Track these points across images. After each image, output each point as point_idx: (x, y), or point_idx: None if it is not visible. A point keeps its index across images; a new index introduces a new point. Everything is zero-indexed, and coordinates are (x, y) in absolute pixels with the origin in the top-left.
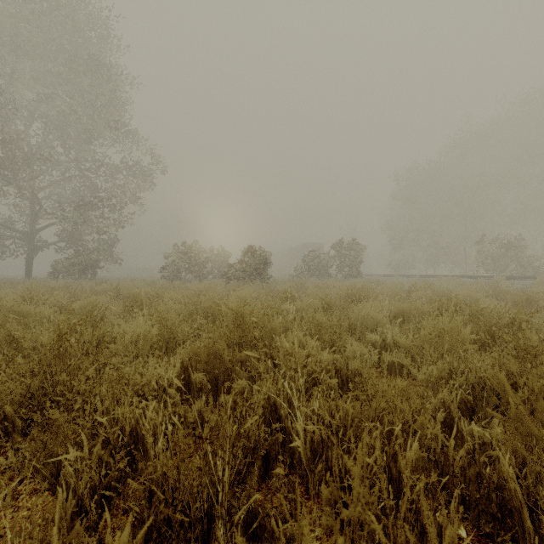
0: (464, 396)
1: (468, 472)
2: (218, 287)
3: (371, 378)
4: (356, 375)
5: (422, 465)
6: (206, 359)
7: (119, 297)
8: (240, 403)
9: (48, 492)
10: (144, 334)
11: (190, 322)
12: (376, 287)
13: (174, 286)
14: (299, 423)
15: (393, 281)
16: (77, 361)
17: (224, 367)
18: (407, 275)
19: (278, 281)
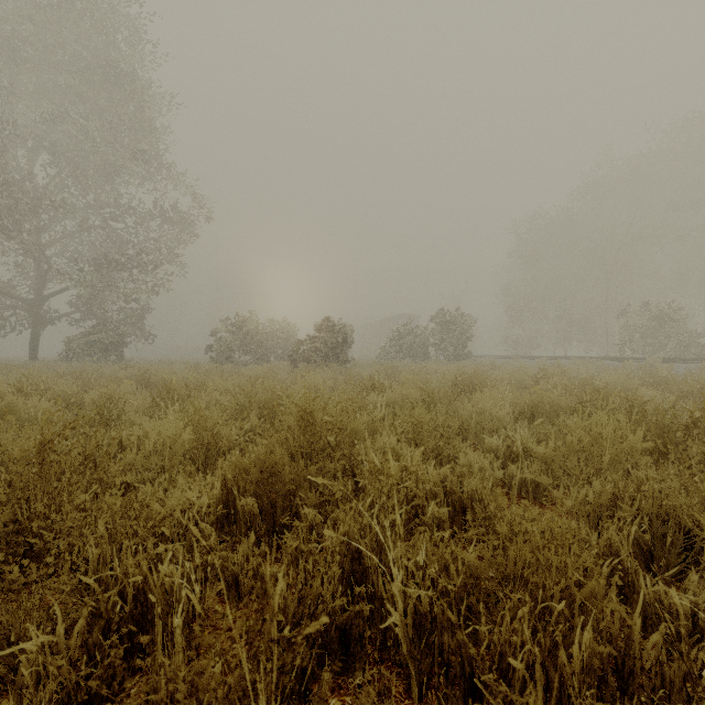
0: (638, 535)
1: (668, 669)
2: (281, 373)
3: (499, 508)
4: (474, 499)
5: (599, 666)
6: (259, 477)
7: (149, 386)
8: (302, 564)
9: (5, 693)
10: (174, 439)
11: (241, 421)
12: (492, 373)
13: (224, 370)
14: (396, 585)
15: (513, 365)
16: (65, 483)
17: (284, 489)
18: (530, 357)
19: (361, 365)
